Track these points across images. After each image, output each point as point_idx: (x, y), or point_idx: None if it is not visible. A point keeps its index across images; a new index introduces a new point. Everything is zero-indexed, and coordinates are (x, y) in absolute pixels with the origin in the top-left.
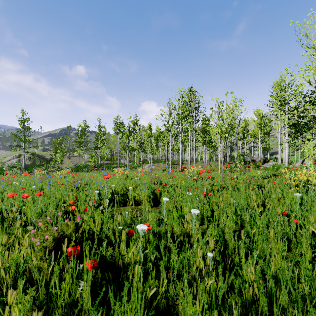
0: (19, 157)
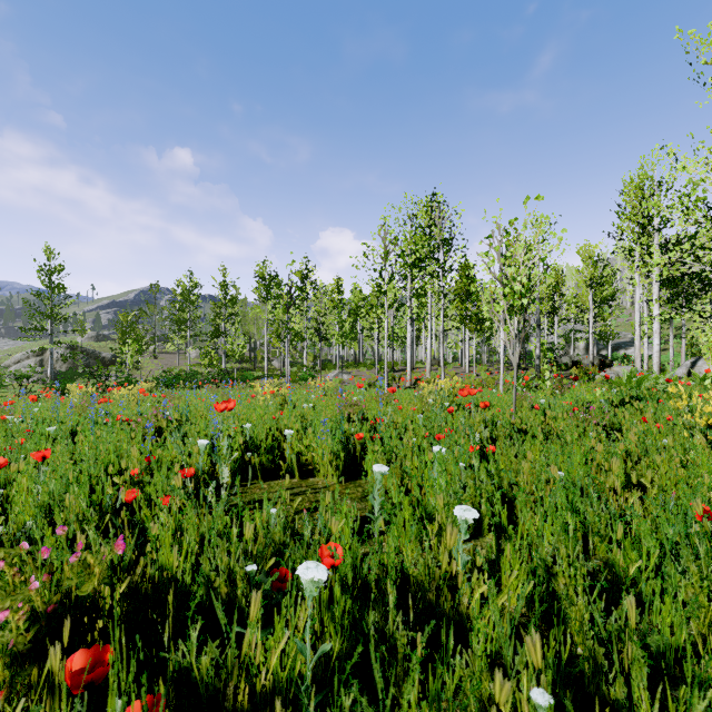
0: (41, 354)
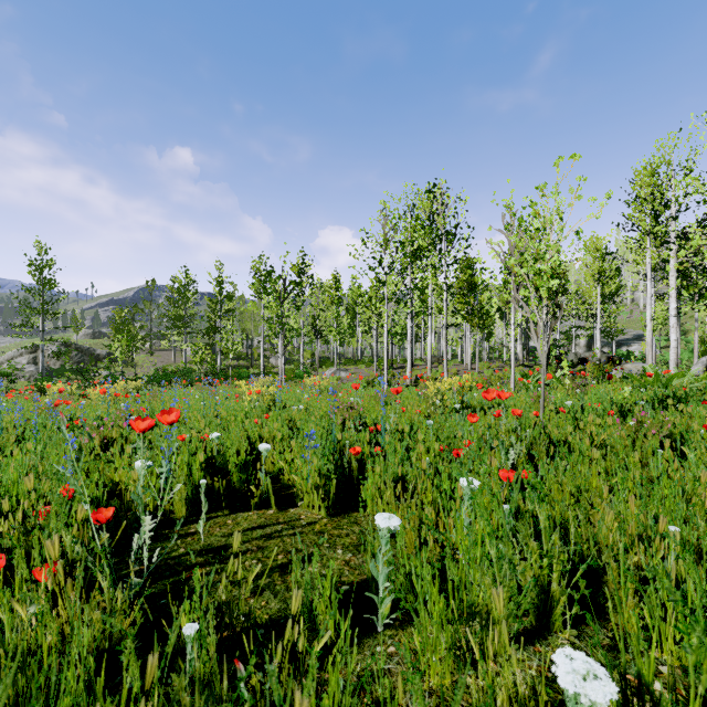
0: (34, 351)
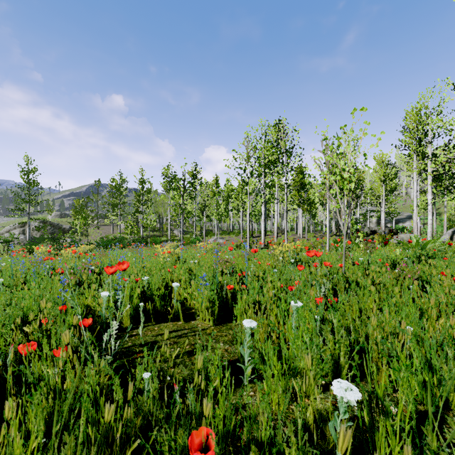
0: (23, 226)
